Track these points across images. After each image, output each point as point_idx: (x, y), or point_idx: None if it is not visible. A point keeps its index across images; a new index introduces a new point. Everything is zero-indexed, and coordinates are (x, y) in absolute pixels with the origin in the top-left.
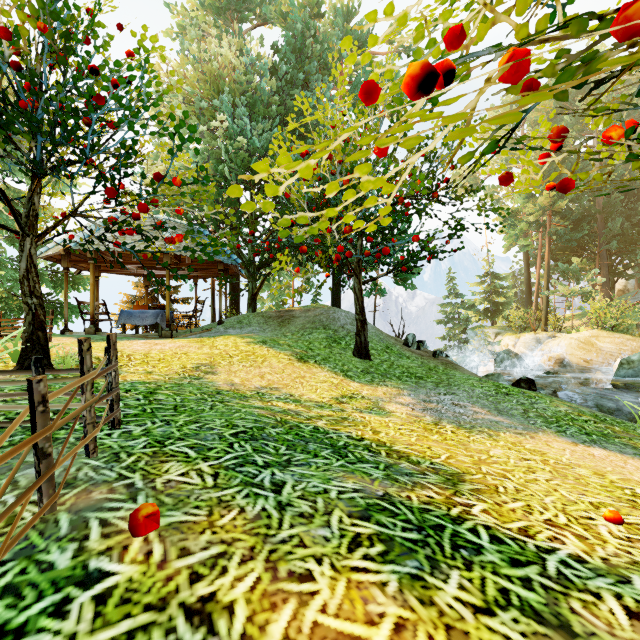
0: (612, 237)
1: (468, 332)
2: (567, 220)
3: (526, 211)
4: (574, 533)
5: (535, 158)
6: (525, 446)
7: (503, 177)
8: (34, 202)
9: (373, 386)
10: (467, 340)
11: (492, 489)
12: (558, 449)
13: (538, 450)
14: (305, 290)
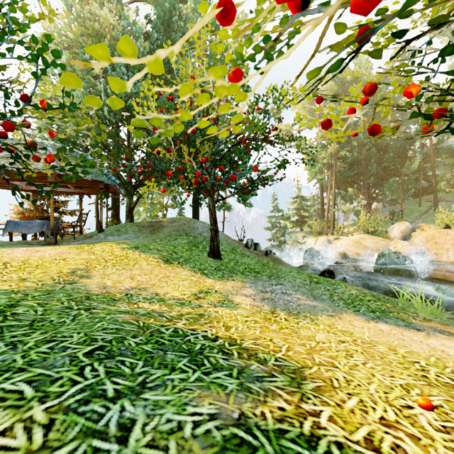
0: (370, 175)
1: (285, 235)
2: (345, 163)
3: (321, 156)
4: (407, 433)
5: None
6: (337, 327)
7: (325, 122)
8: None
9: (224, 281)
10: (285, 241)
11: (329, 384)
12: (359, 327)
13: (347, 330)
14: (172, 205)
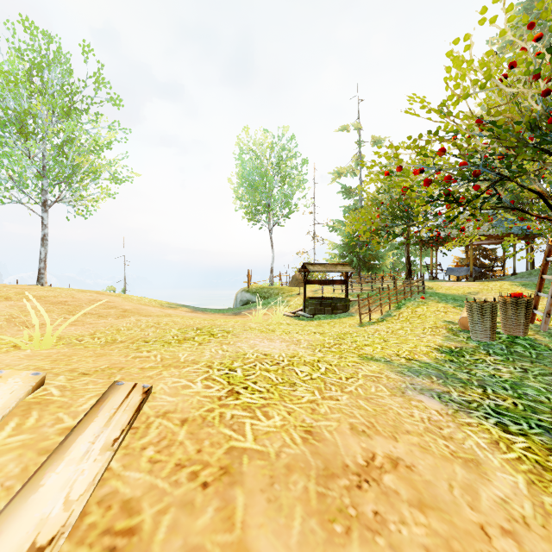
0: None
1: None
2: None
3: None
4: None
5: None
6: None
7: None
8: (408, 234)
9: None
10: None
11: None
12: None
13: None
14: None
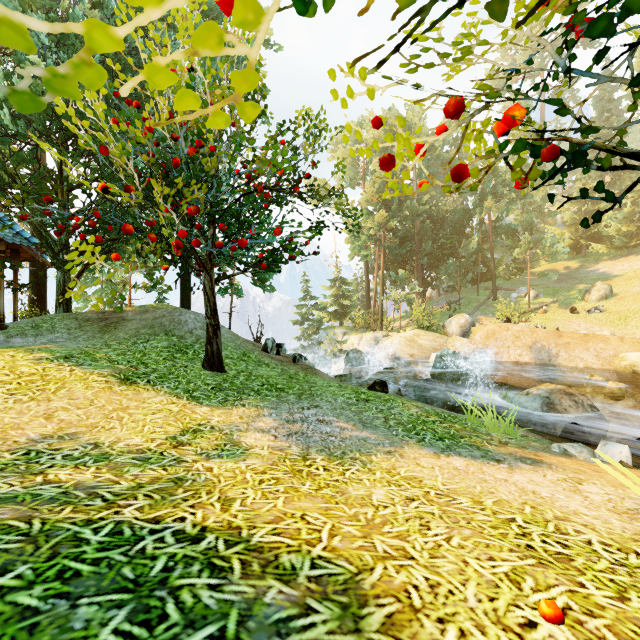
0: (425, 255)
1: (321, 332)
2: (396, 237)
3: (367, 226)
4: None
5: (374, 181)
6: (401, 473)
7: (385, 159)
8: None
9: (227, 408)
10: (320, 340)
11: (406, 605)
12: (428, 468)
13: (414, 476)
14: (146, 286)
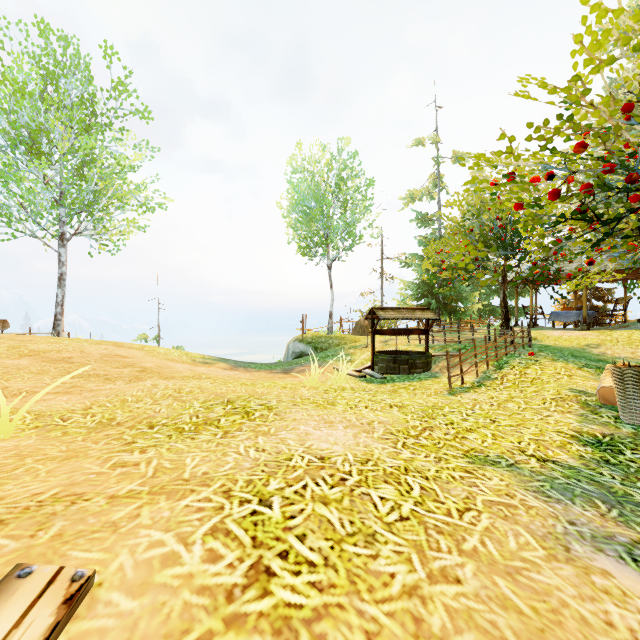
0: None
1: None
2: None
3: None
4: None
5: None
6: None
7: None
8: (504, 270)
9: None
10: None
11: None
12: None
13: None
14: None
